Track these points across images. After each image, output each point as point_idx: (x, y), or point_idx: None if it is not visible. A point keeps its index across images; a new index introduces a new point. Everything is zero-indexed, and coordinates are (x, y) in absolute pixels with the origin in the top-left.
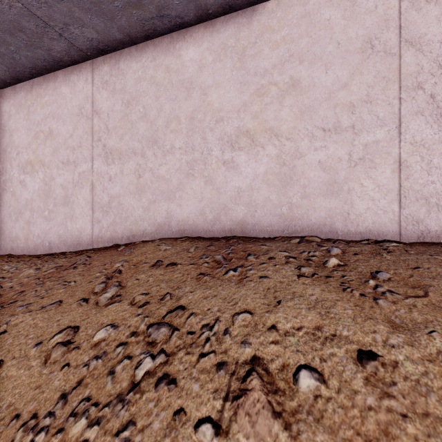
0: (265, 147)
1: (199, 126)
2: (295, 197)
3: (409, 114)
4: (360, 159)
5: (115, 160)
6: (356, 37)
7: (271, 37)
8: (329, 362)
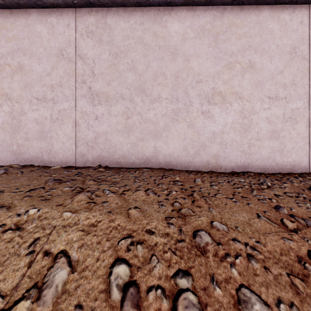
0: (2, 106)
1: None
2: (21, 140)
3: (80, 96)
4: (57, 118)
5: None
6: (54, 47)
7: (6, 33)
8: None
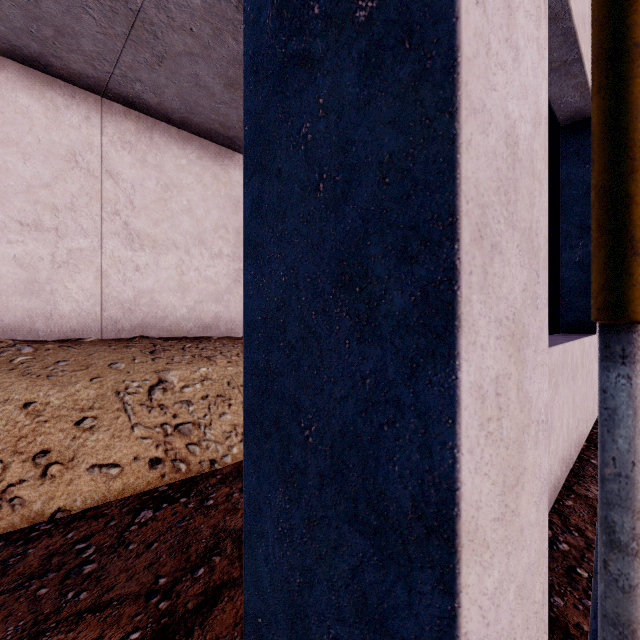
0: None
1: None
2: None
3: (110, 233)
4: (65, 262)
5: None
6: (60, 143)
7: None
8: (1, 415)
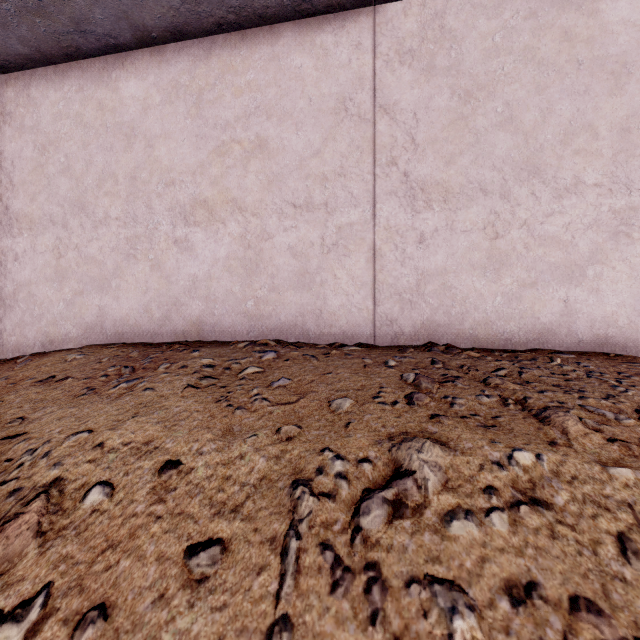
0: (227, 223)
1: (143, 190)
2: (262, 290)
3: (384, 194)
4: (334, 244)
5: (24, 231)
6: (329, 94)
7: (233, 80)
8: (131, 476)
